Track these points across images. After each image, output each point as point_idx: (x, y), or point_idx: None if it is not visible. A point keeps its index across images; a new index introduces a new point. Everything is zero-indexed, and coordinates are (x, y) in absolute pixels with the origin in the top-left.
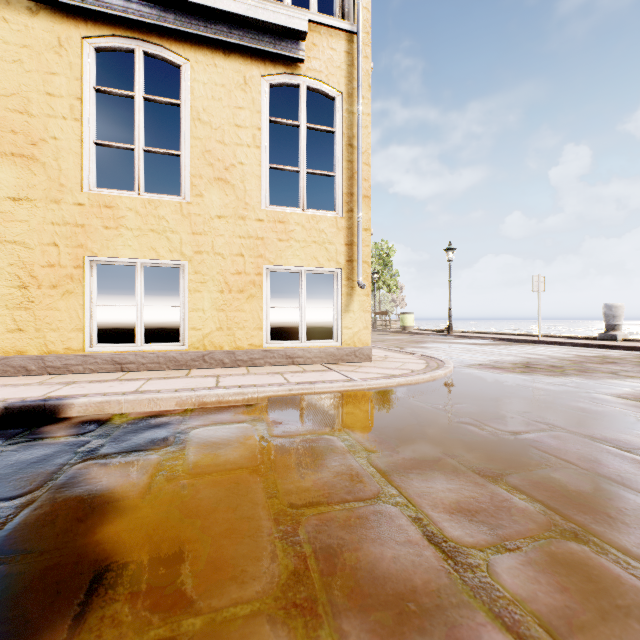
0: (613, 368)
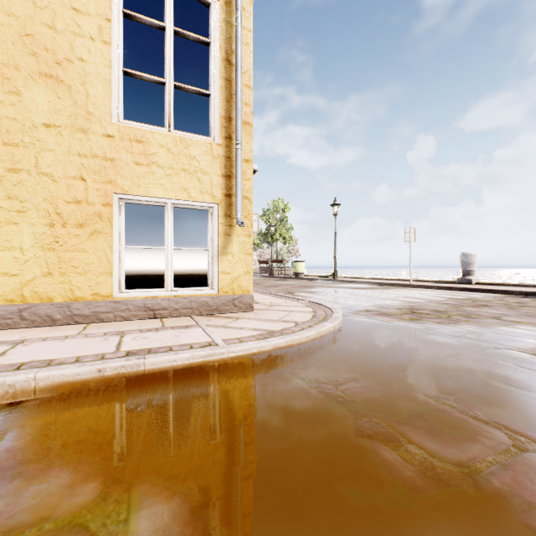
0: (491, 312)
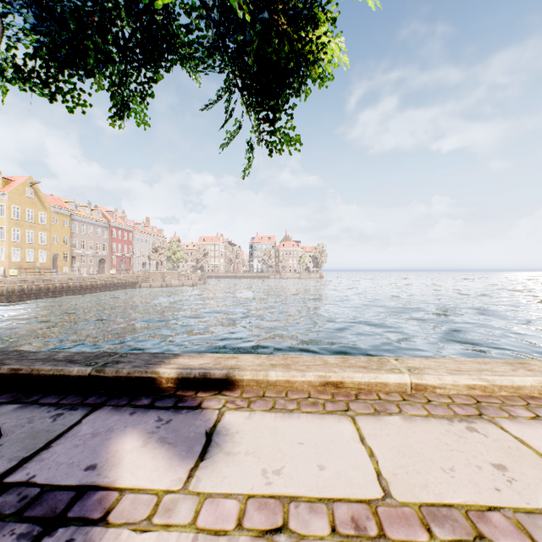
0: None
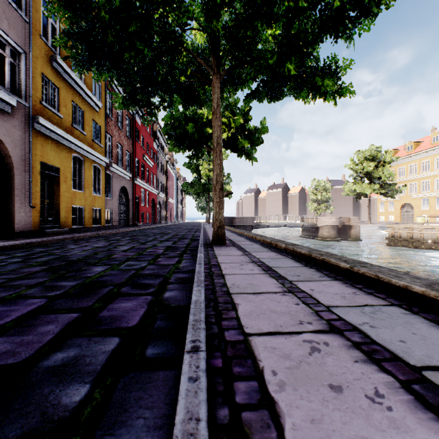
0: None
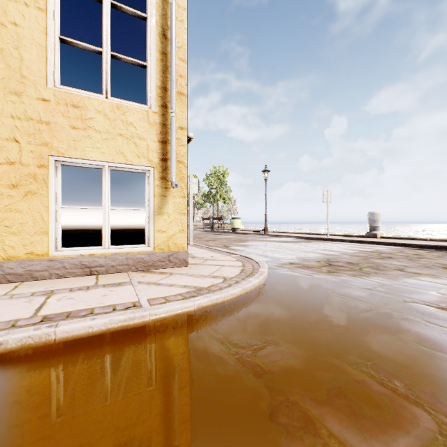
0: (395, 264)
